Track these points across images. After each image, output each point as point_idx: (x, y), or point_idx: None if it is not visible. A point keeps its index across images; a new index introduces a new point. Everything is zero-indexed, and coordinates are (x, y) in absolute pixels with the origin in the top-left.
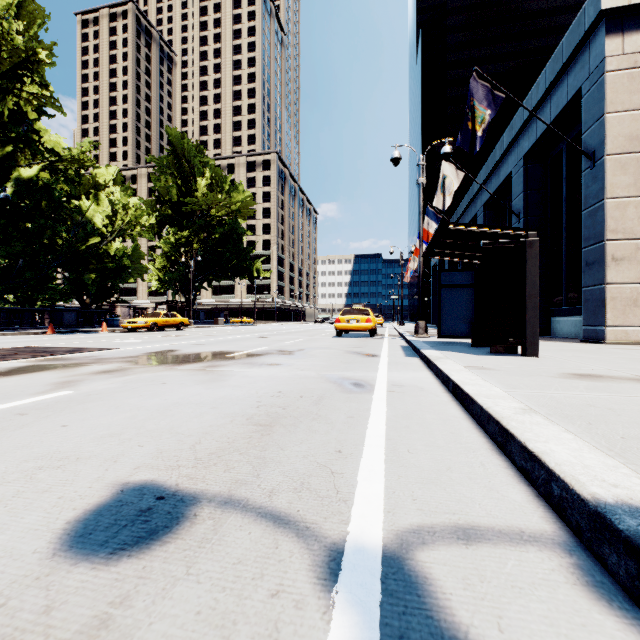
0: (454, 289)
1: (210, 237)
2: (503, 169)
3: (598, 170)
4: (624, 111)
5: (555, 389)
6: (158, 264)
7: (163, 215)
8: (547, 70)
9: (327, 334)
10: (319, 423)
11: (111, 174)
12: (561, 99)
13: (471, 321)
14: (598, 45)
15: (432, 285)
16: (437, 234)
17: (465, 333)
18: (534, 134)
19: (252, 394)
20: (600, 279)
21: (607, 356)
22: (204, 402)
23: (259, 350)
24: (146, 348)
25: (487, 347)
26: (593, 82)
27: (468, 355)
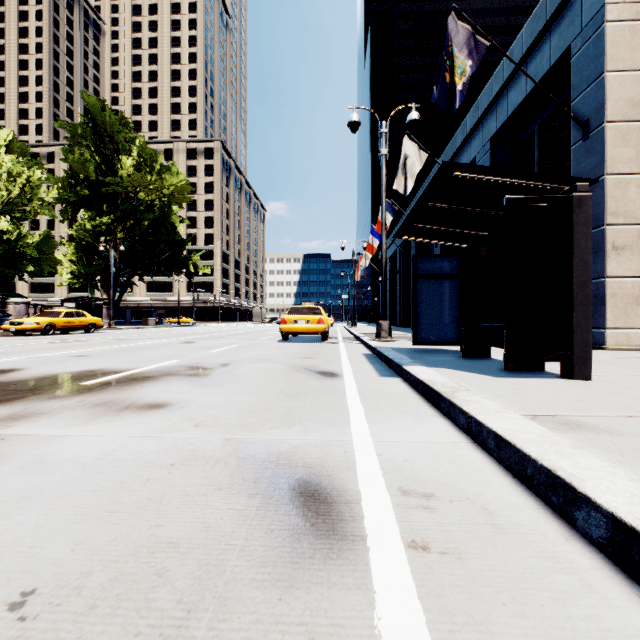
0: (434, 280)
1: (138, 225)
2: (465, 156)
3: (595, 141)
4: (625, 70)
5: None
6: (71, 254)
7: (78, 196)
8: (524, 33)
9: (271, 337)
10: None
11: (1, 138)
12: (541, 66)
13: (455, 322)
14: None
15: None
16: (428, 192)
17: (448, 338)
18: (504, 112)
19: None
20: (598, 272)
21: None
22: None
23: (160, 367)
24: None
25: (484, 358)
26: (587, 37)
27: (484, 377)
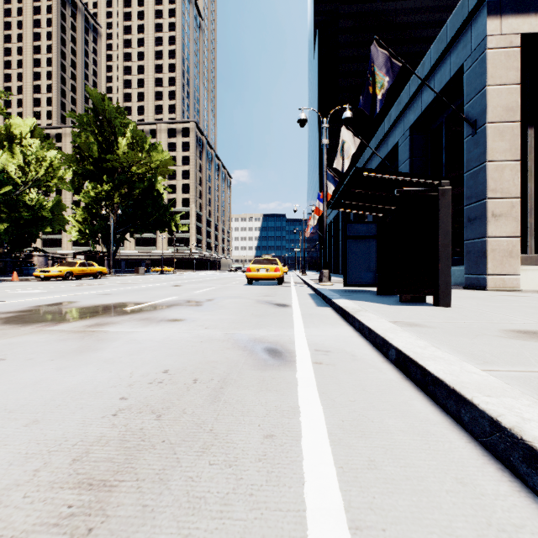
0: (359, 240)
1: (131, 192)
2: (391, 140)
3: (480, 136)
4: (502, 85)
5: (537, 362)
6: (79, 216)
7: (84, 170)
8: (432, 50)
9: (239, 282)
10: (212, 465)
11: (27, 127)
12: (444, 76)
13: (374, 270)
14: (480, 25)
15: (328, 240)
16: (349, 183)
17: (369, 281)
18: (419, 108)
19: (122, 379)
20: (482, 233)
21: (509, 304)
22: (27, 405)
23: (166, 301)
24: (39, 300)
25: (391, 295)
26: (475, 59)
27: (382, 305)
